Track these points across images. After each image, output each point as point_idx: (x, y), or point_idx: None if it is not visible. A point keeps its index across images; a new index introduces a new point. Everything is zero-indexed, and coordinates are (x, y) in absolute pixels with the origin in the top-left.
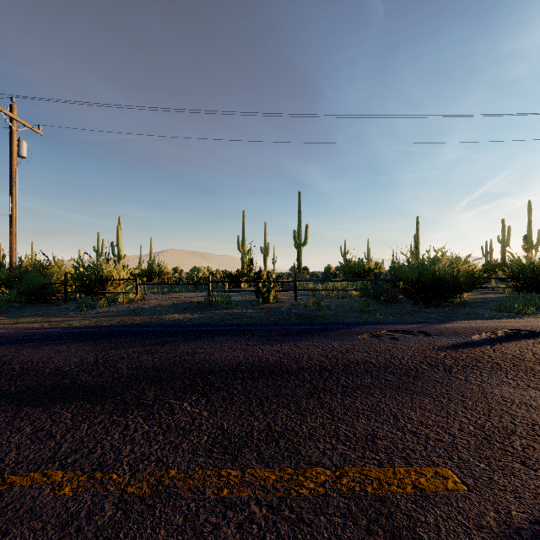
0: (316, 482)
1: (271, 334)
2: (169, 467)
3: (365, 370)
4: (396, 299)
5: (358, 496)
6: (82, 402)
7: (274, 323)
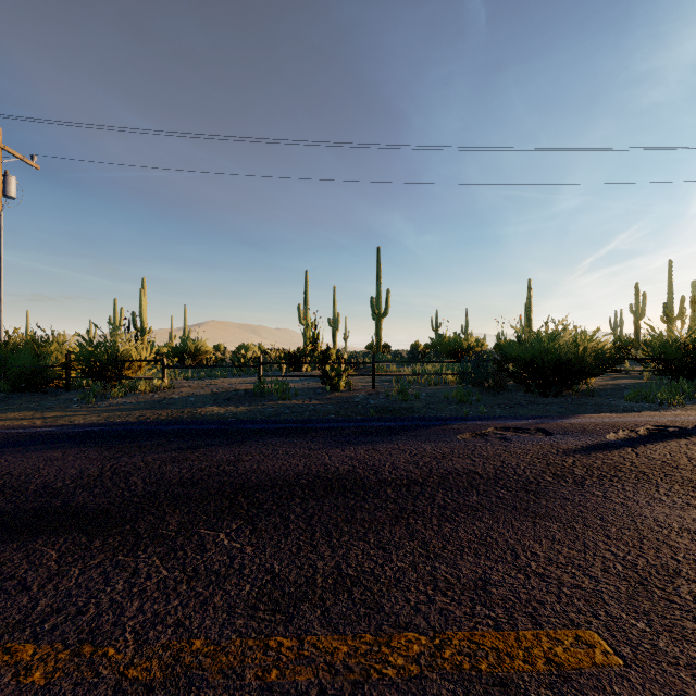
0: (407, 655)
1: (341, 434)
2: (192, 634)
3: (469, 484)
4: (505, 385)
5: (468, 678)
6: (75, 535)
7: (346, 419)
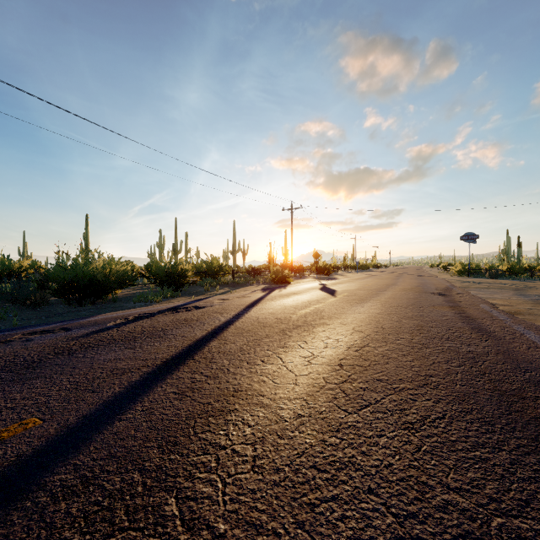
0: None
1: None
2: None
3: None
4: (47, 301)
5: None
6: None
7: None
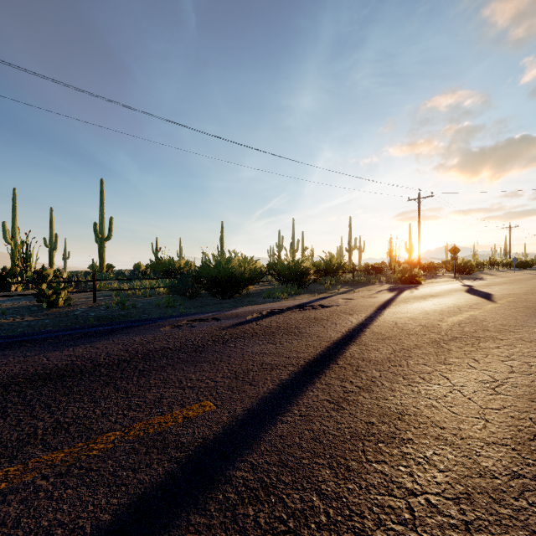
0: (107, 442)
1: (60, 340)
2: None
3: (162, 355)
4: (200, 293)
5: (141, 438)
6: None
7: (65, 328)
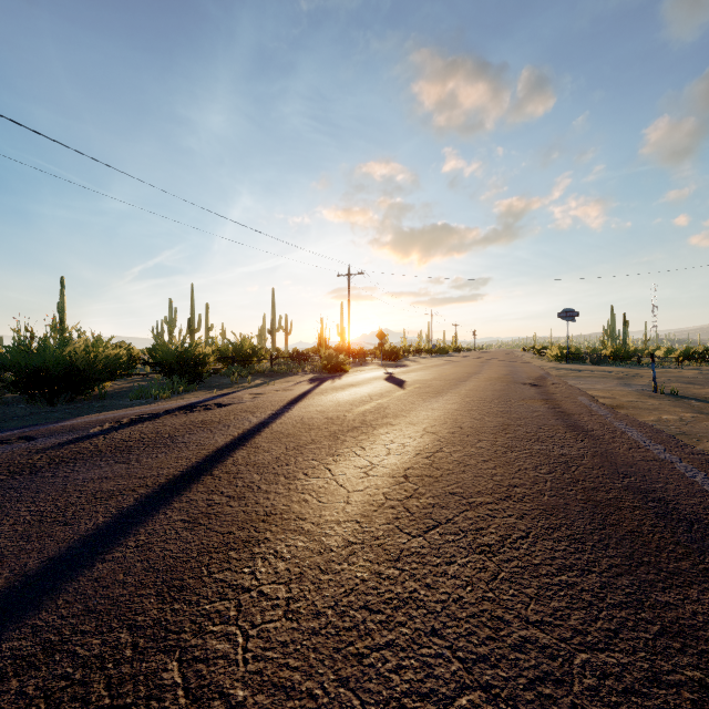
0: None
1: None
2: None
3: None
4: (0, 398)
5: None
6: None
7: None
